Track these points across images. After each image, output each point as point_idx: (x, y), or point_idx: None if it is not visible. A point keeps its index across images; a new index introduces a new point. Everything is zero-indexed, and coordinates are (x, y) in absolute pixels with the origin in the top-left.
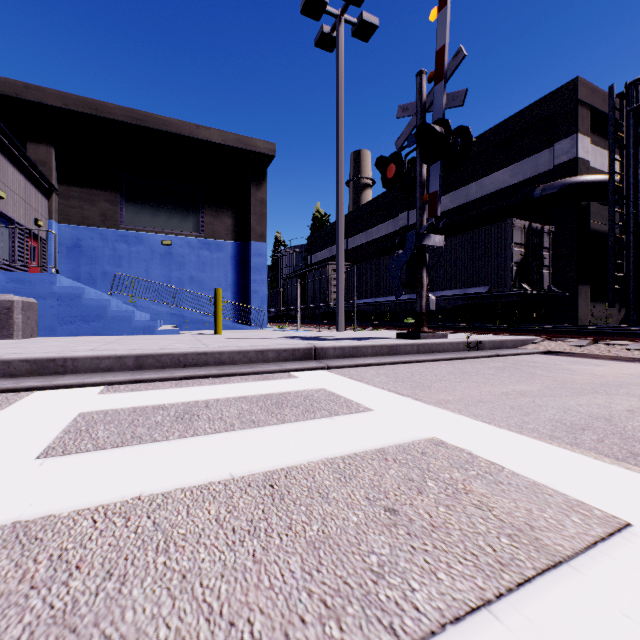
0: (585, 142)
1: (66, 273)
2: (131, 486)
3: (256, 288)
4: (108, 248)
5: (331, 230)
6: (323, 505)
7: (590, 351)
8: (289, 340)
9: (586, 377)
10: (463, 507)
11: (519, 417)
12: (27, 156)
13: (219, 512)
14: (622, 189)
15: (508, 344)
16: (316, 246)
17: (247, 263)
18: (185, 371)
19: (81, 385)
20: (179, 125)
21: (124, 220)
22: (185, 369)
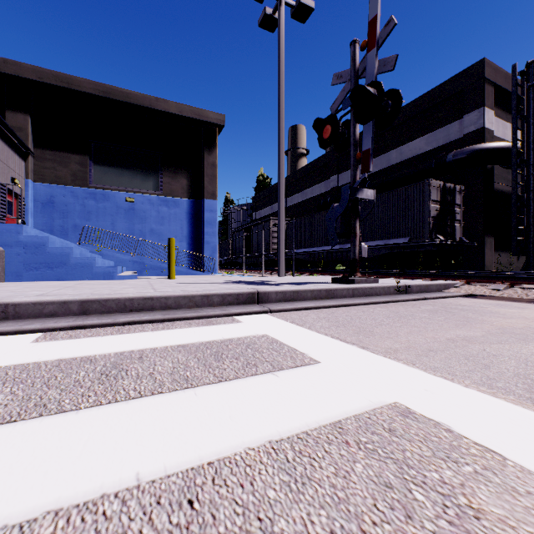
0: (490, 114)
1: (41, 226)
2: None
3: (208, 239)
4: (78, 204)
5: (272, 191)
6: None
7: (509, 294)
8: (234, 285)
9: (519, 321)
10: None
11: (481, 371)
12: (4, 121)
13: None
14: (523, 154)
15: (433, 288)
16: (260, 204)
17: (200, 218)
18: (129, 316)
19: (18, 332)
20: (141, 97)
21: (92, 180)
22: (130, 314)
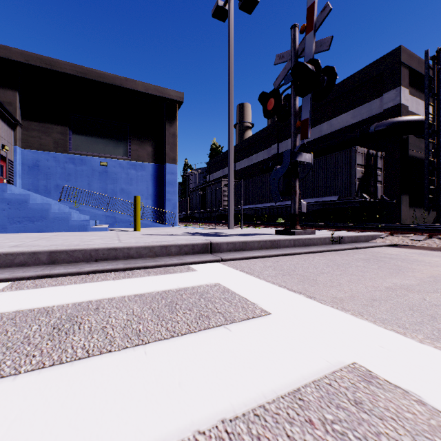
0: (406, 93)
1: (28, 185)
2: None
3: (169, 197)
4: (60, 167)
5: (223, 157)
6: None
7: (429, 244)
8: (191, 236)
9: None
10: None
11: (429, 323)
12: None
13: None
14: (434, 126)
15: (362, 239)
16: (213, 168)
17: (163, 179)
18: (94, 265)
19: None
20: (112, 78)
21: (72, 147)
22: (95, 263)
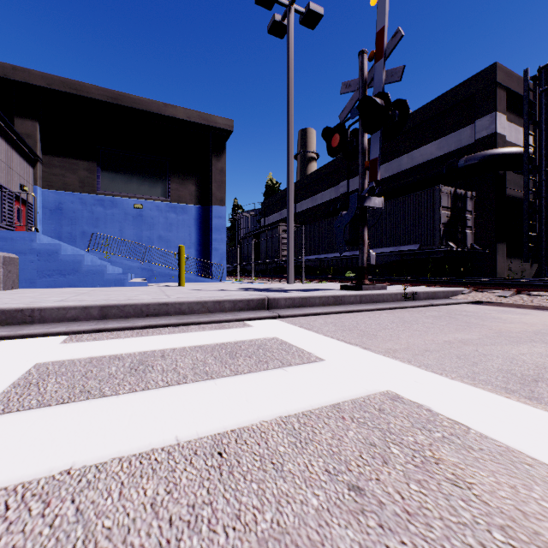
0: (502, 119)
1: (49, 232)
2: (63, 455)
3: (216, 246)
4: (86, 211)
5: (281, 196)
6: (277, 481)
7: (514, 301)
8: (244, 291)
9: (518, 325)
10: (437, 483)
11: (468, 367)
12: (13, 129)
13: (157, 493)
14: (535, 160)
15: (440, 295)
16: (269, 210)
17: (208, 224)
18: (147, 320)
19: (46, 334)
20: (149, 103)
21: (101, 186)
22: (147, 318)
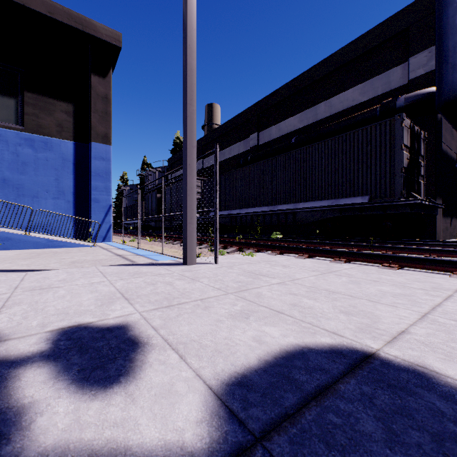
0: None
1: None
2: None
3: (97, 196)
4: None
5: None
6: None
7: None
8: None
9: None
10: None
11: None
12: None
13: None
14: None
15: None
16: (176, 166)
17: (87, 167)
18: None
19: None
20: None
21: None
22: None
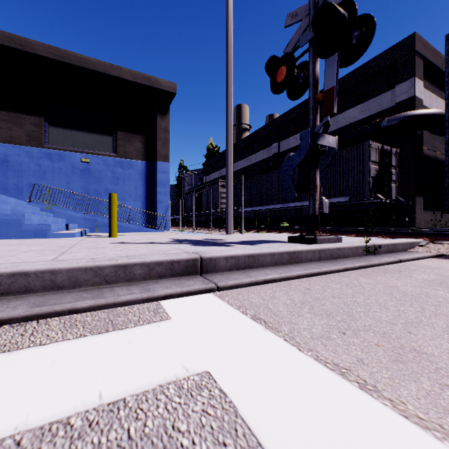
0: (420, 84)
1: None
2: None
3: (161, 198)
4: (33, 163)
5: (221, 157)
6: None
7: None
8: (176, 245)
9: None
10: None
11: None
12: None
13: None
14: None
15: (399, 247)
16: (209, 169)
17: (153, 178)
18: None
19: None
20: (95, 63)
21: (48, 140)
22: None
